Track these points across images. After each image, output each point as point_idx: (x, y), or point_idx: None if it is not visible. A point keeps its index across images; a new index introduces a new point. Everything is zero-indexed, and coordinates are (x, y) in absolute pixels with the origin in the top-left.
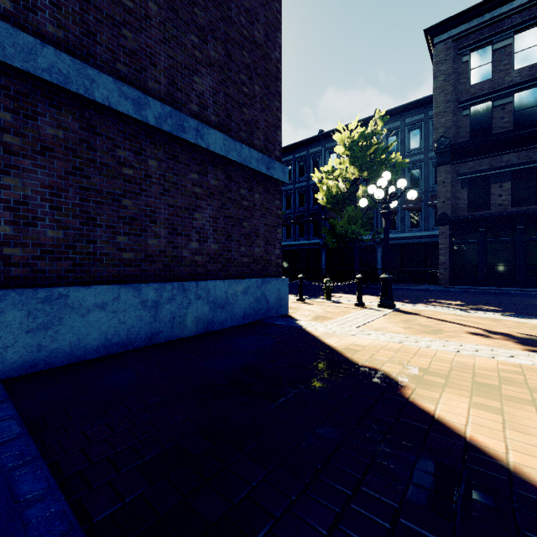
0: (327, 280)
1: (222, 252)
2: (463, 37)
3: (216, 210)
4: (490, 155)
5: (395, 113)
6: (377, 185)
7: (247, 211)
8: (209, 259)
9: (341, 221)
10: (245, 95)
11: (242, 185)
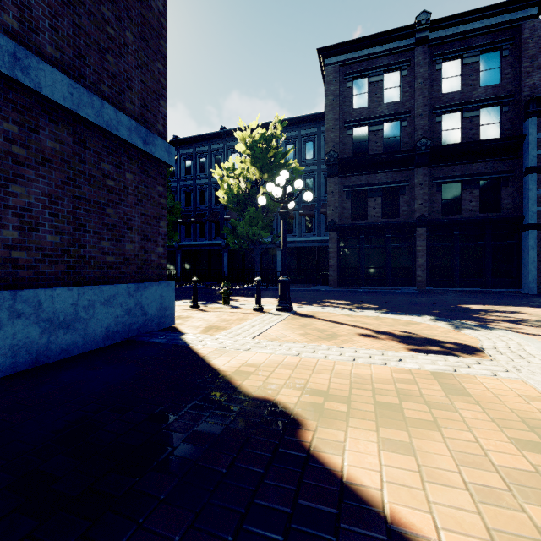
0: (225, 283)
1: (69, 247)
2: (348, 65)
3: (56, 185)
4: (367, 173)
5: (293, 123)
6: None
7: (112, 193)
8: (42, 257)
9: (242, 222)
10: (110, 37)
11: (105, 158)
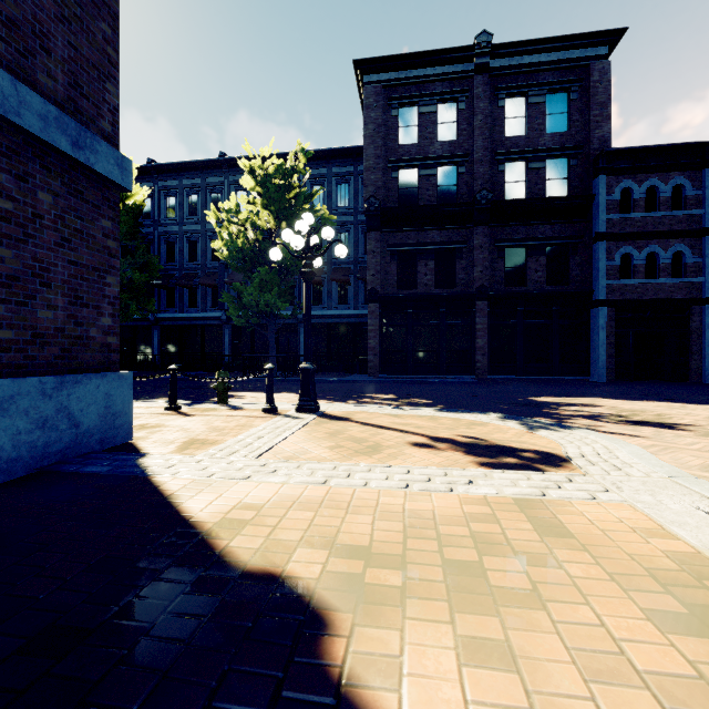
0: (221, 373)
1: None
2: (393, 87)
3: None
4: (417, 229)
5: (321, 157)
6: None
7: (9, 222)
8: None
9: (250, 287)
10: None
11: None
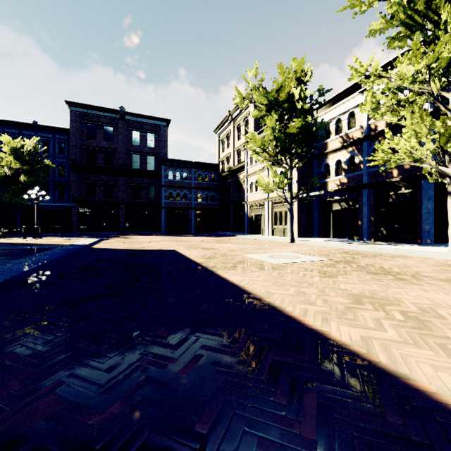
0: (4, 229)
1: None
2: (84, 114)
3: None
4: (95, 174)
5: (49, 129)
6: (34, 176)
7: None
8: None
9: (7, 194)
10: None
11: None
